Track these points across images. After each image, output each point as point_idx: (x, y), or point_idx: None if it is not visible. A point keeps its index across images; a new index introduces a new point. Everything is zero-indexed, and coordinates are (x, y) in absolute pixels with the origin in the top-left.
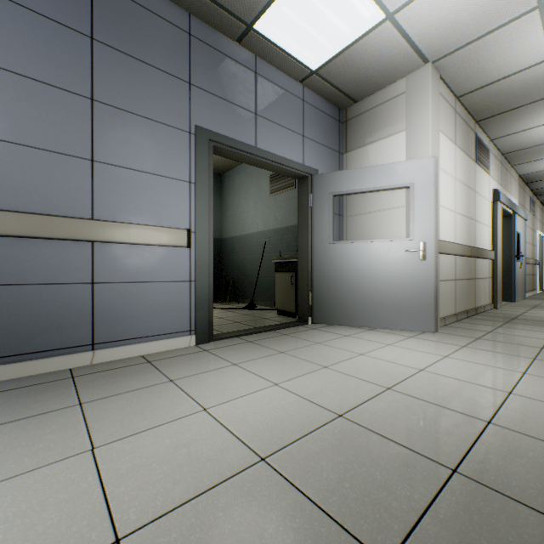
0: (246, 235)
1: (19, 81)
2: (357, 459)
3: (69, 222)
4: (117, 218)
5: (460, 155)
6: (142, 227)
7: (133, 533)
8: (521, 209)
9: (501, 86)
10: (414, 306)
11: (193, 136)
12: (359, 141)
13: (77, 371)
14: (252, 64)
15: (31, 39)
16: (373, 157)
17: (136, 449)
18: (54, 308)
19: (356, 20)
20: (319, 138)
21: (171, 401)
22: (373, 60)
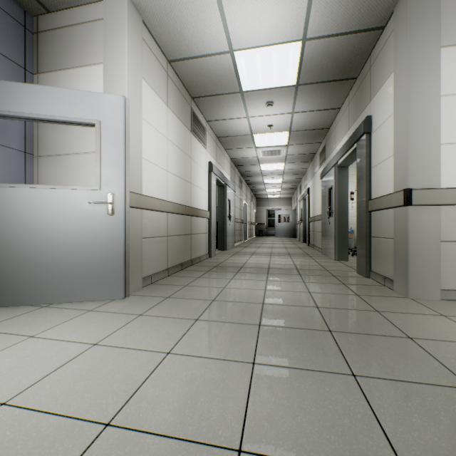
0: None
1: None
2: None
3: None
4: None
5: (174, 119)
6: None
7: None
8: (232, 183)
9: (202, 65)
10: (101, 270)
11: None
12: (54, 63)
13: None
14: None
15: None
16: (70, 87)
17: None
18: None
19: None
20: None
21: None
22: None
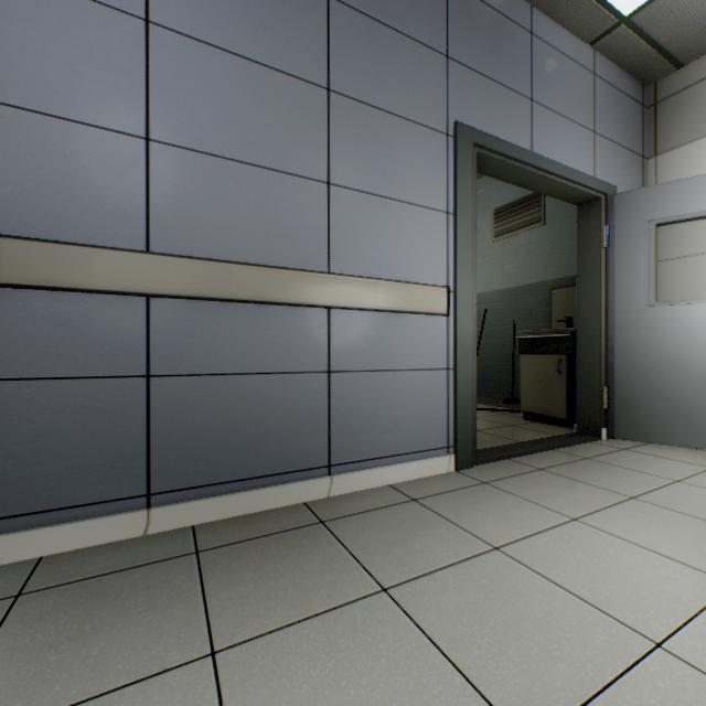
0: None
1: (243, 67)
2: None
3: (304, 278)
4: (358, 272)
5: None
6: (391, 284)
7: None
8: None
9: None
10: None
11: (451, 139)
12: (687, 132)
13: (318, 509)
14: (525, 19)
15: (256, 3)
16: None
17: None
18: (283, 409)
19: None
20: (614, 135)
21: (553, 607)
22: None
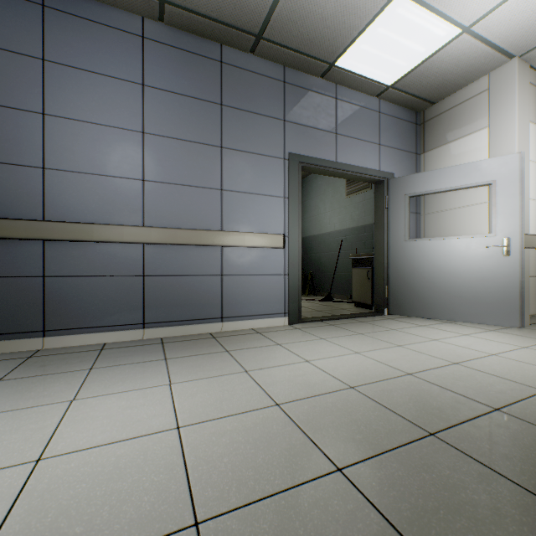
0: (323, 234)
1: (183, 144)
2: (419, 395)
3: (209, 233)
4: (236, 229)
5: None
6: (252, 234)
7: (284, 403)
8: None
9: None
10: (496, 301)
11: (286, 161)
12: (438, 141)
13: (215, 334)
14: (332, 92)
15: (188, 115)
16: (452, 156)
17: (271, 374)
18: (200, 291)
19: (431, 40)
20: (395, 144)
21: (283, 355)
22: (450, 67)
